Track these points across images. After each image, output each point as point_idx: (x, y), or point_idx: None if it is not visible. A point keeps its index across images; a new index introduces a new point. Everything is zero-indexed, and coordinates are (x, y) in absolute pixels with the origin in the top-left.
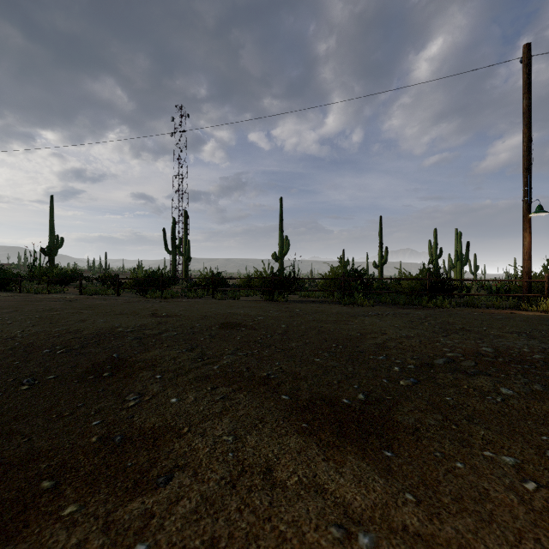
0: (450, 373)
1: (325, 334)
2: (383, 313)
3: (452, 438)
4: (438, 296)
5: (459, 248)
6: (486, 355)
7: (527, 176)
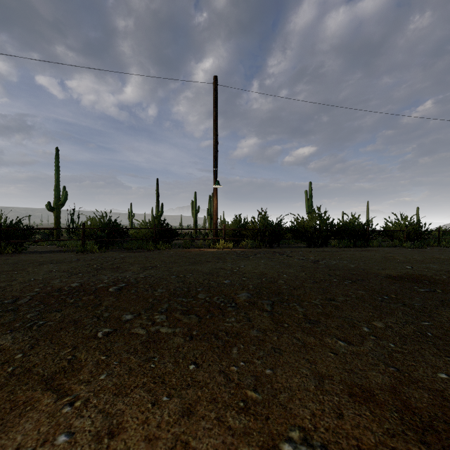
0: None
1: None
2: (83, 258)
3: None
4: (163, 241)
5: (209, 206)
6: (61, 290)
7: (215, 161)
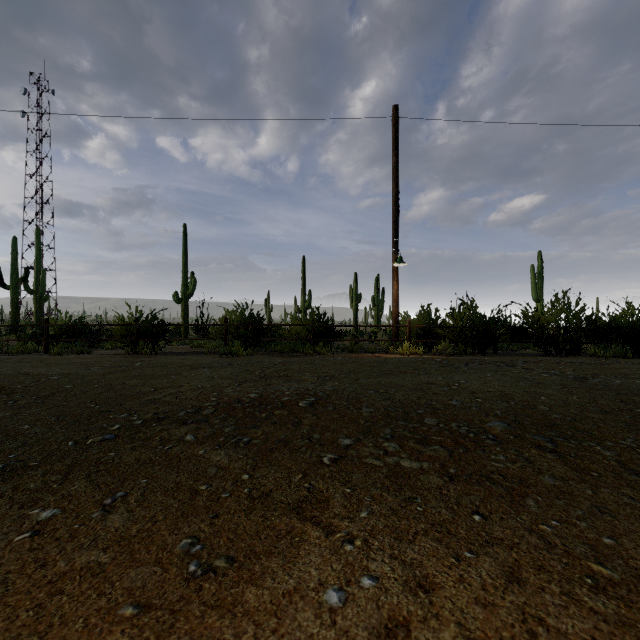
0: (168, 425)
1: (109, 392)
2: (236, 363)
3: (21, 501)
4: (323, 342)
5: (376, 294)
6: (242, 401)
7: (395, 228)
